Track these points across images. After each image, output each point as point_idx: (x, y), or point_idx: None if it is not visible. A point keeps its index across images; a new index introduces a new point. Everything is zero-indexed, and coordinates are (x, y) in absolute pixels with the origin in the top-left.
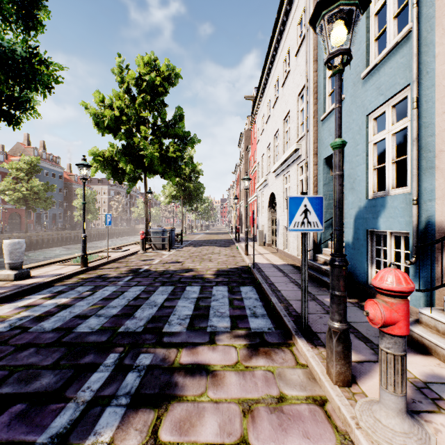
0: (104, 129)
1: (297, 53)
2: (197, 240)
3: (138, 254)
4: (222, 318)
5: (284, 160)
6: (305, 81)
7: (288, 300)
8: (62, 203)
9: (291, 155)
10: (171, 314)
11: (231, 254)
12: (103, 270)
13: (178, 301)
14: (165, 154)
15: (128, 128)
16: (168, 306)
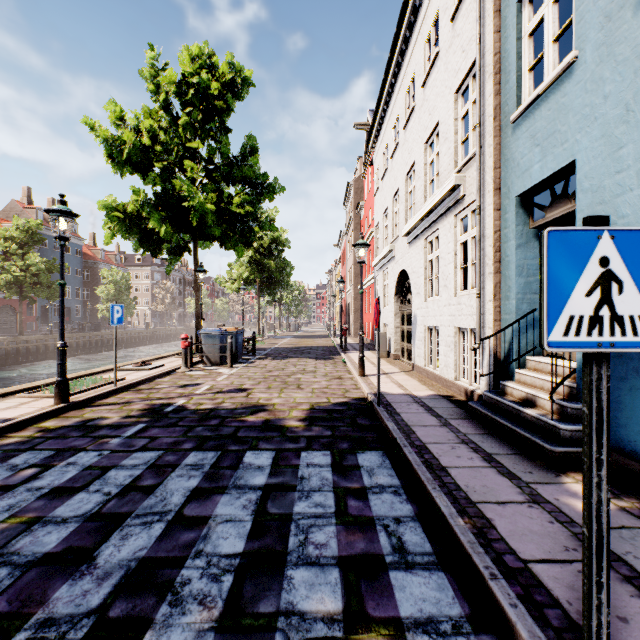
0: (124, 165)
1: (455, 13)
2: (280, 347)
3: (178, 373)
4: (321, 569)
5: (428, 210)
6: (476, 53)
7: (475, 501)
8: (81, 291)
9: (443, 199)
10: (189, 553)
11: (334, 374)
12: (99, 408)
13: (218, 500)
14: (227, 208)
15: (166, 166)
16: (191, 518)
